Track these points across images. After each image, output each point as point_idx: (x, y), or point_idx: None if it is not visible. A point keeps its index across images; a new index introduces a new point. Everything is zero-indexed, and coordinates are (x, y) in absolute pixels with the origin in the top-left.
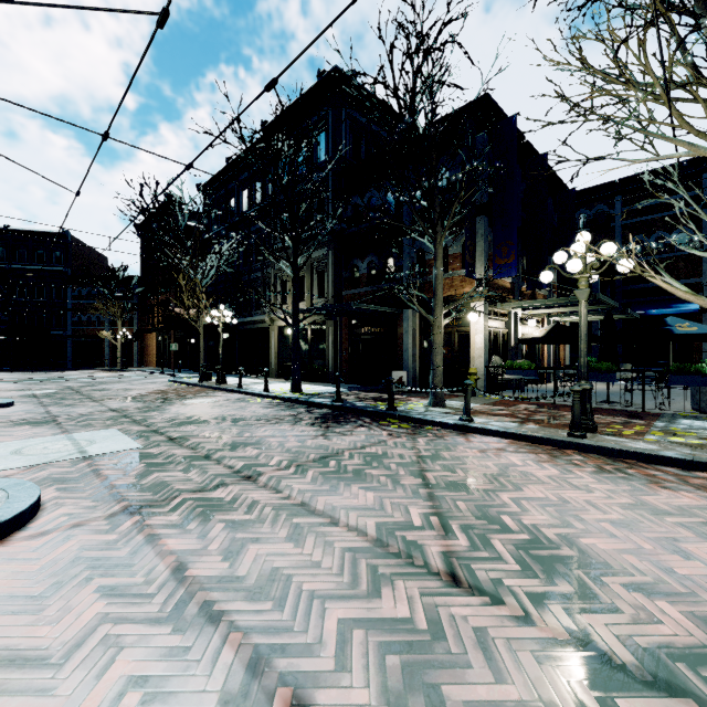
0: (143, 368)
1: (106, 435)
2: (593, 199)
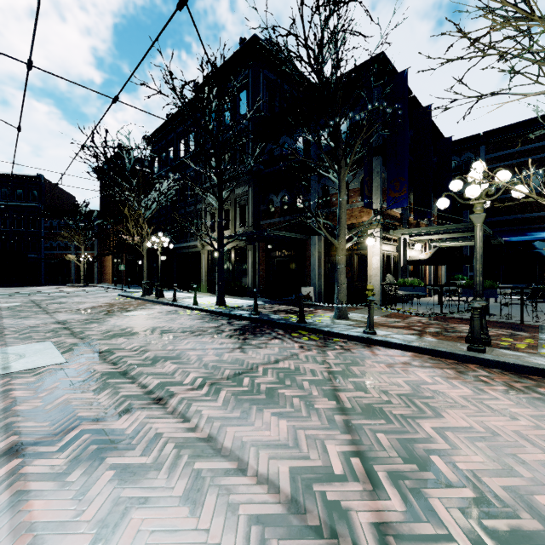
0: (101, 284)
1: (38, 349)
2: (462, 148)
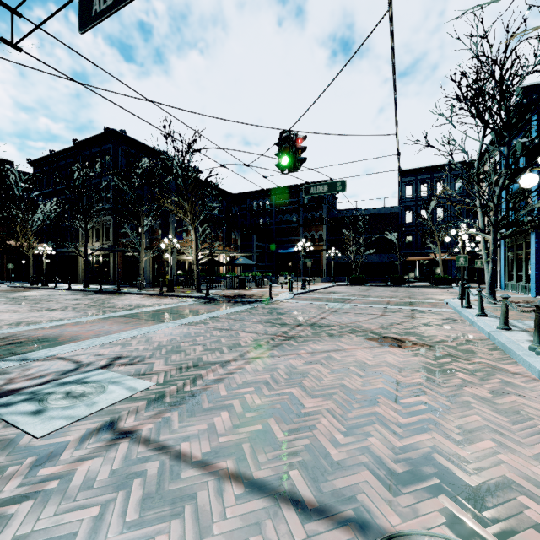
0: None
1: None
2: (265, 195)
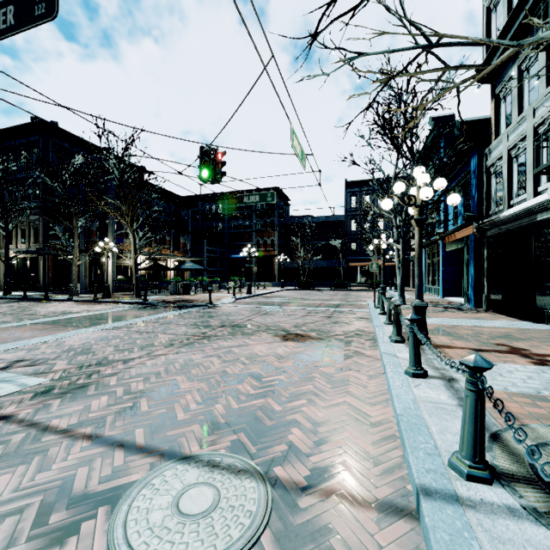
0: None
1: None
2: (217, 199)
